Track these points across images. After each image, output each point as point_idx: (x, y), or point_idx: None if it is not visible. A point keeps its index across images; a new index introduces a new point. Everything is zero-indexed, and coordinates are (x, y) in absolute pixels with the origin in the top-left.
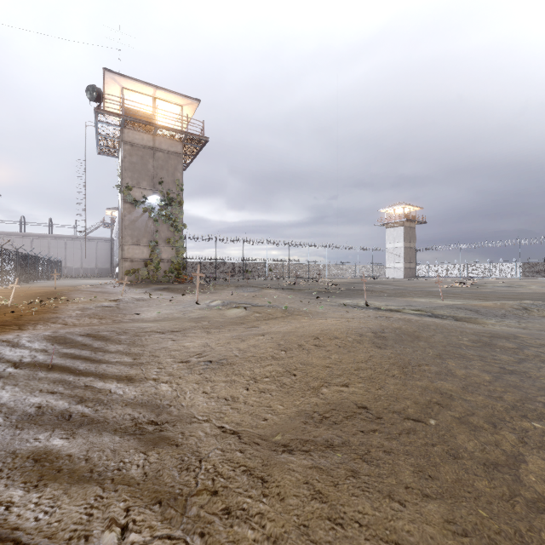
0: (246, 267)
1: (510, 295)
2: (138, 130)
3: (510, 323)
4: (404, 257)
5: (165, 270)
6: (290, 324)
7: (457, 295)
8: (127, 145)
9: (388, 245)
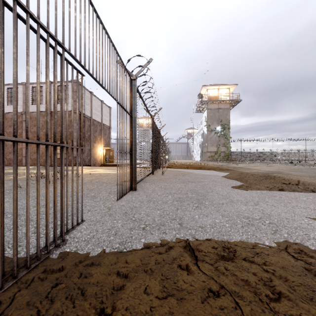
0: (258, 154)
1: None
2: (212, 103)
3: None
4: None
5: (222, 156)
6: None
7: None
8: (208, 110)
9: None
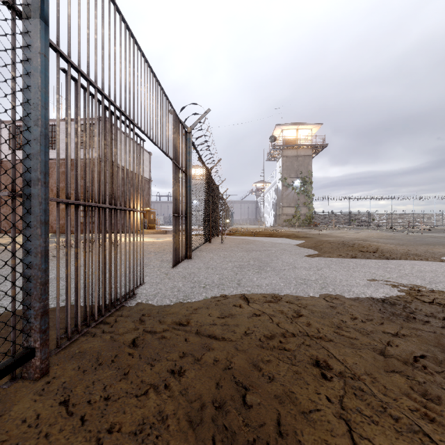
0: (351, 218)
1: None
2: (289, 149)
3: None
4: None
5: (303, 219)
6: None
7: None
8: (284, 157)
9: None
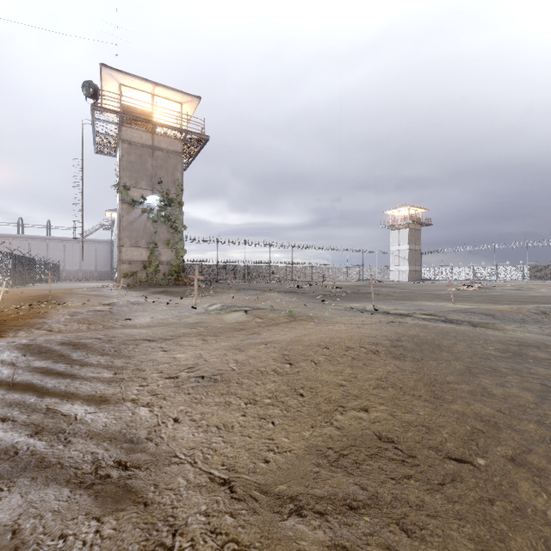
0: (248, 270)
1: (522, 298)
2: (136, 128)
3: (532, 328)
4: (409, 260)
5: (164, 272)
6: (295, 331)
7: (467, 298)
8: (125, 143)
9: (393, 248)
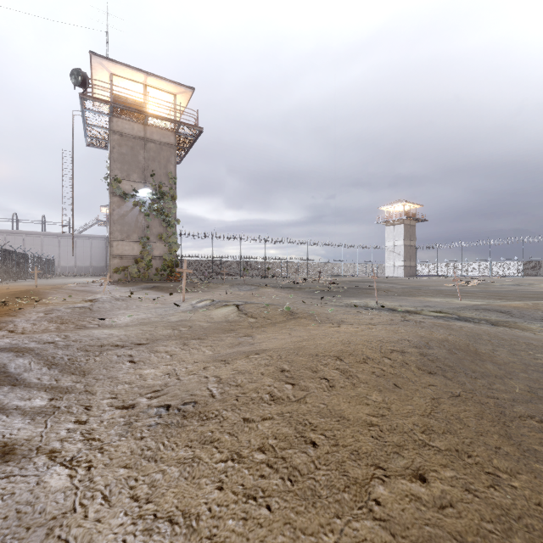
0: (243, 266)
1: (528, 294)
2: (128, 119)
3: None
4: (405, 255)
5: (157, 267)
6: (294, 333)
7: (471, 294)
8: (116, 134)
9: (388, 243)
